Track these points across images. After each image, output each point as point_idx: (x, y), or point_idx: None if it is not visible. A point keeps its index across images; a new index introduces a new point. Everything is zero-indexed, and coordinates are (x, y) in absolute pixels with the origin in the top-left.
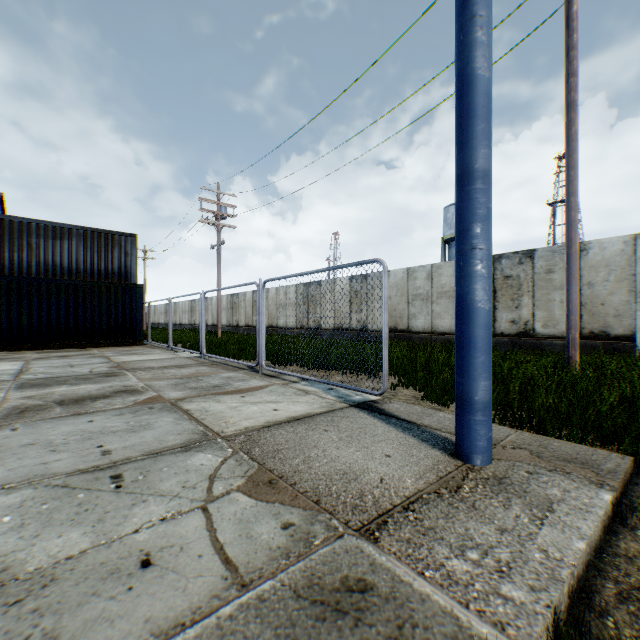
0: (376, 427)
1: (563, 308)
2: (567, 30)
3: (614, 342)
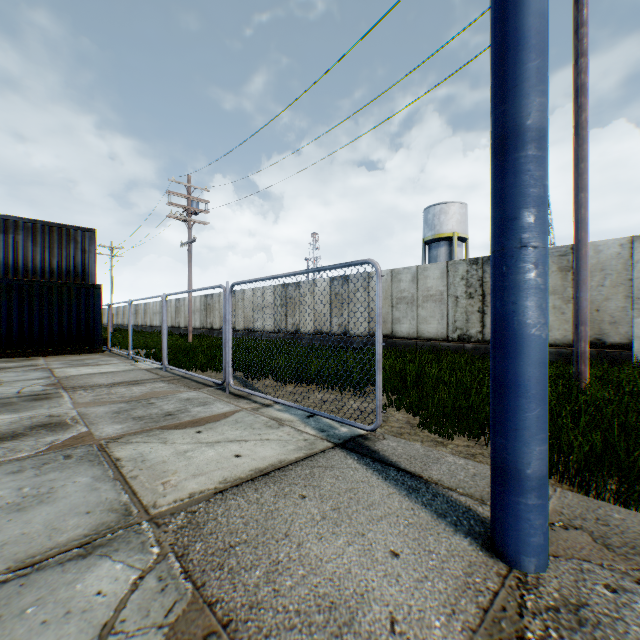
0: (371, 487)
1: (556, 314)
2: (576, 4)
3: (610, 351)
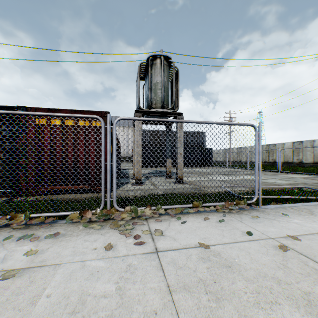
0: None
1: None
2: None
3: None
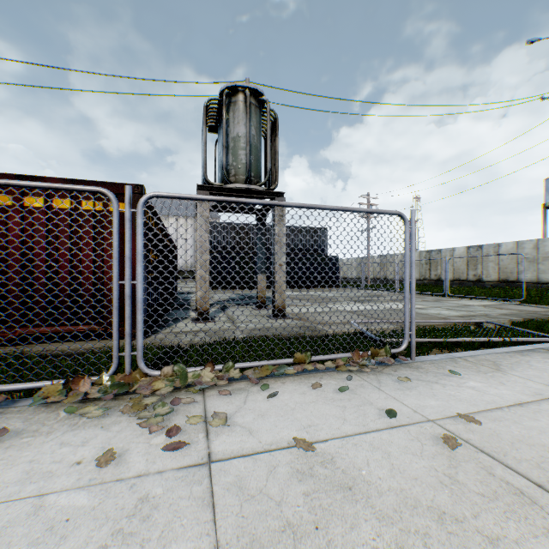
0: (523, 306)
1: None
2: None
3: None
